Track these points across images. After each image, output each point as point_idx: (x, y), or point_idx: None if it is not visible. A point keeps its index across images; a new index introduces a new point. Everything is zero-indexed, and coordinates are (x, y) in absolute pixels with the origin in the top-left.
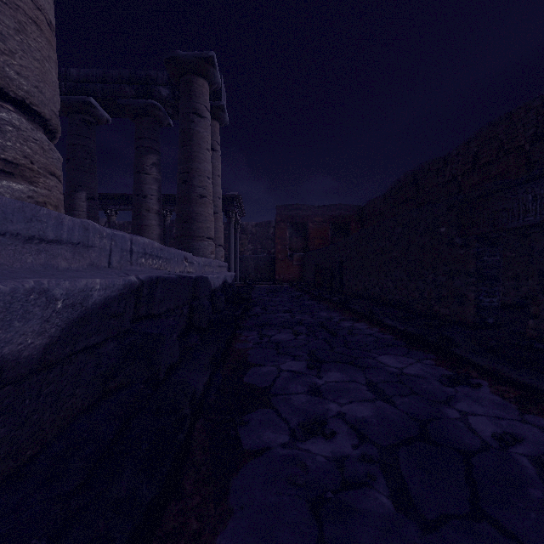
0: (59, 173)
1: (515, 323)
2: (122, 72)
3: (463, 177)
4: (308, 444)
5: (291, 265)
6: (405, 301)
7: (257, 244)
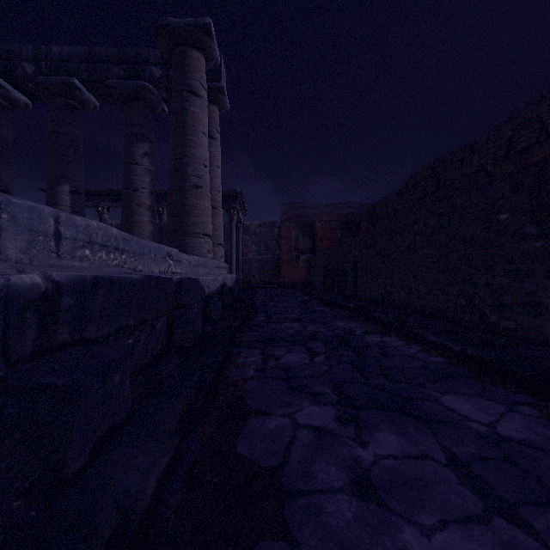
0: None
1: None
2: (110, 50)
3: (494, 166)
4: None
5: (298, 267)
6: (442, 308)
7: (261, 245)
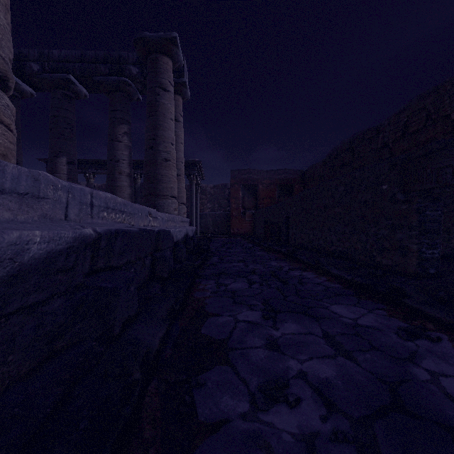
0: (7, 121)
1: (453, 273)
2: (98, 53)
3: (394, 143)
4: (270, 415)
5: (244, 221)
6: (347, 252)
7: (215, 203)
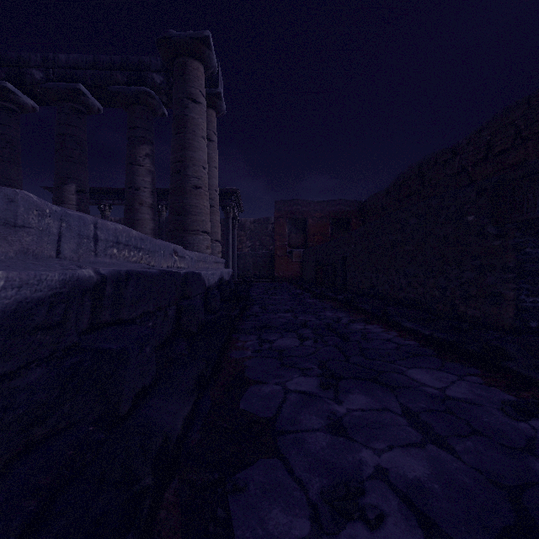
0: None
1: None
2: (114, 58)
3: (474, 167)
4: None
5: (291, 262)
6: (420, 300)
7: (256, 241)
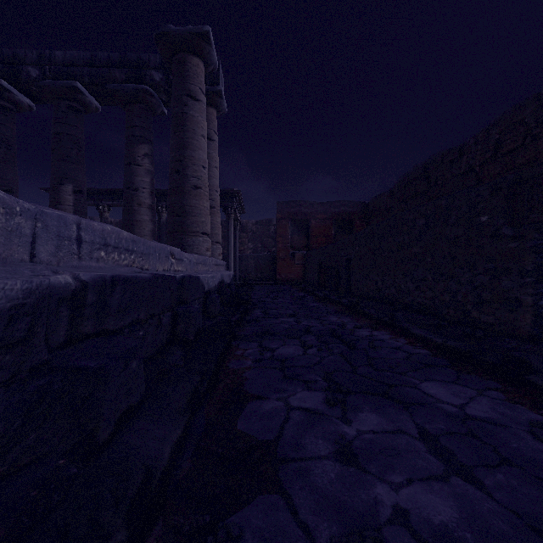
0: None
1: None
2: (112, 55)
3: (482, 167)
4: None
5: (293, 264)
6: (429, 304)
7: (258, 242)
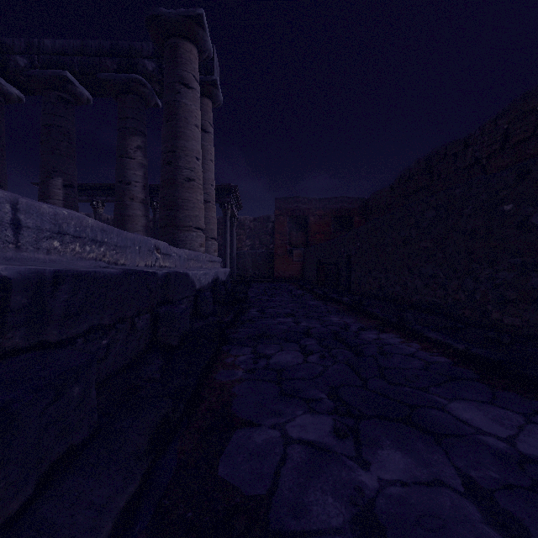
0: None
1: None
2: (103, 43)
3: (489, 159)
4: None
5: (291, 261)
6: (440, 304)
7: (256, 239)
